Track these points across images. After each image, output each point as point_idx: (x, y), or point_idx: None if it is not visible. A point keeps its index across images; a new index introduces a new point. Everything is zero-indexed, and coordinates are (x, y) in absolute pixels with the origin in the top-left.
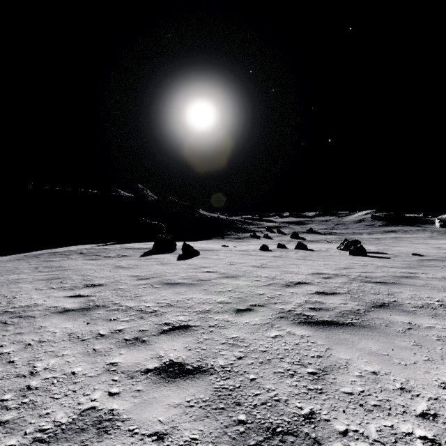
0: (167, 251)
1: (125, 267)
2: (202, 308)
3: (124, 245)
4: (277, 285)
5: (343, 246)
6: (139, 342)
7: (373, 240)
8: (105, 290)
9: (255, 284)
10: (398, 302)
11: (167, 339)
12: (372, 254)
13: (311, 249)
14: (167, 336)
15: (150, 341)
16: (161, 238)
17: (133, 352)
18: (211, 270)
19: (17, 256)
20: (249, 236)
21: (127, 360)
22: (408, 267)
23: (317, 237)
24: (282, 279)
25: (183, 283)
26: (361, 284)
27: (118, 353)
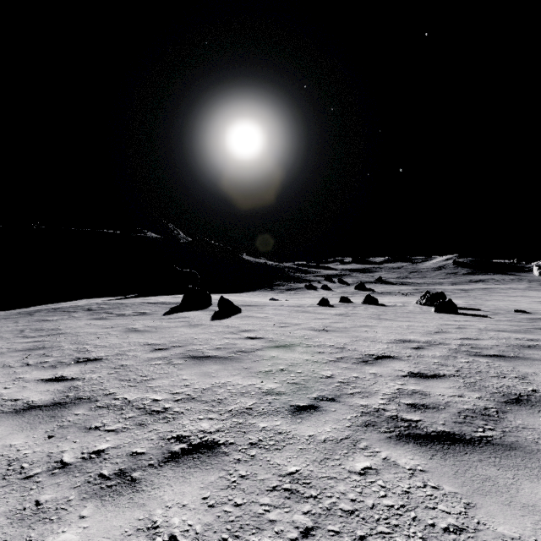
0: (200, 306)
1: (139, 330)
2: (240, 404)
3: (146, 299)
4: (349, 360)
5: (425, 300)
6: (123, 484)
7: (459, 291)
8: (101, 368)
9: (318, 359)
10: (540, 392)
11: (175, 475)
12: (463, 311)
13: (384, 304)
14: (176, 468)
15: (143, 480)
16: (192, 290)
17: (106, 511)
18: (255, 335)
19: (9, 313)
20: (304, 287)
21: (88, 537)
22: (522, 330)
23: (388, 289)
24: (355, 350)
25: (215, 357)
26: (470, 359)
27: (78, 515)
